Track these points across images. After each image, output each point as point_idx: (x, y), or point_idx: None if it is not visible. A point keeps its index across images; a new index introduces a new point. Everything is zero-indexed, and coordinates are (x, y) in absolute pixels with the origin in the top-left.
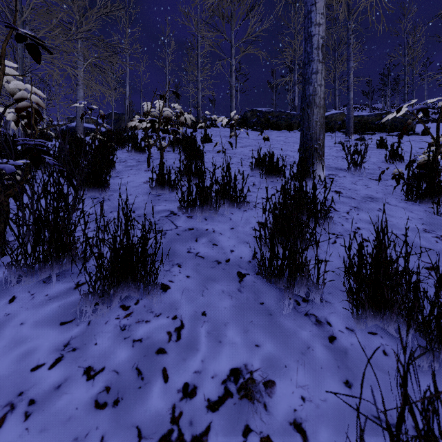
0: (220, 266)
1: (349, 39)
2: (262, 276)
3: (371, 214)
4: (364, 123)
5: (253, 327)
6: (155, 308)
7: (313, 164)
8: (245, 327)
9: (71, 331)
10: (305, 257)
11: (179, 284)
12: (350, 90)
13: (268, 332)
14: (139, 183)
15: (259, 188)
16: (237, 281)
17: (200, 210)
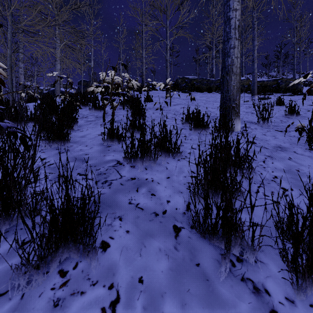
0: (158, 218)
1: (254, 24)
2: (196, 230)
3: (283, 163)
4: (264, 87)
5: (191, 298)
6: (92, 273)
7: (231, 120)
8: (182, 299)
9: (1, 309)
10: (239, 218)
11: (119, 241)
12: (255, 62)
13: (206, 306)
14: (94, 135)
15: (189, 139)
16: (173, 236)
17: (141, 162)
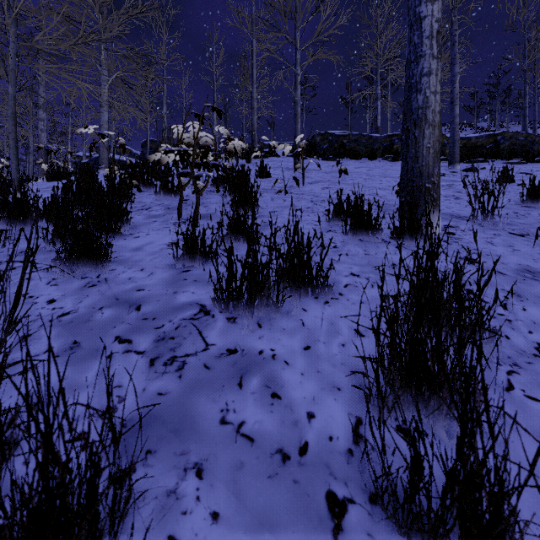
0: (288, 470)
1: (454, 35)
2: (384, 512)
3: None
4: (471, 148)
5: None
6: None
7: (426, 214)
8: None
9: None
10: (512, 510)
11: None
12: (455, 103)
13: None
14: (160, 246)
15: (343, 254)
16: (328, 532)
17: (249, 313)
